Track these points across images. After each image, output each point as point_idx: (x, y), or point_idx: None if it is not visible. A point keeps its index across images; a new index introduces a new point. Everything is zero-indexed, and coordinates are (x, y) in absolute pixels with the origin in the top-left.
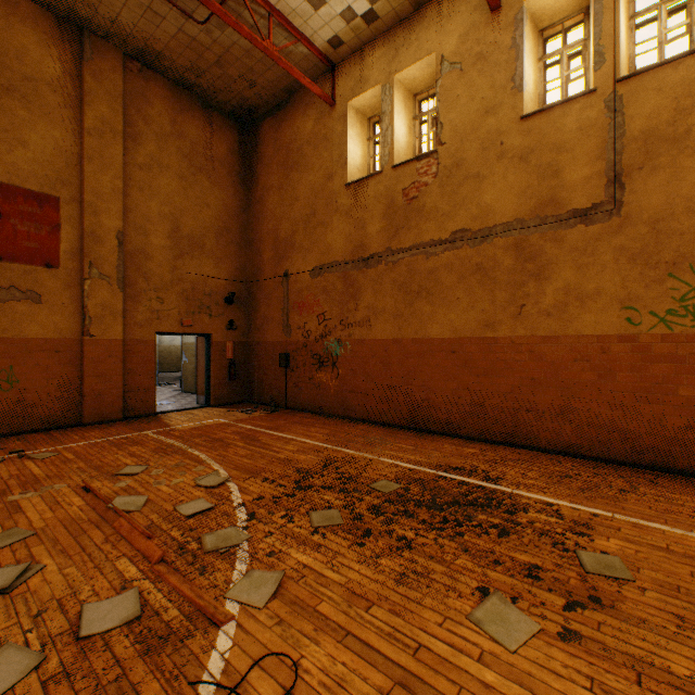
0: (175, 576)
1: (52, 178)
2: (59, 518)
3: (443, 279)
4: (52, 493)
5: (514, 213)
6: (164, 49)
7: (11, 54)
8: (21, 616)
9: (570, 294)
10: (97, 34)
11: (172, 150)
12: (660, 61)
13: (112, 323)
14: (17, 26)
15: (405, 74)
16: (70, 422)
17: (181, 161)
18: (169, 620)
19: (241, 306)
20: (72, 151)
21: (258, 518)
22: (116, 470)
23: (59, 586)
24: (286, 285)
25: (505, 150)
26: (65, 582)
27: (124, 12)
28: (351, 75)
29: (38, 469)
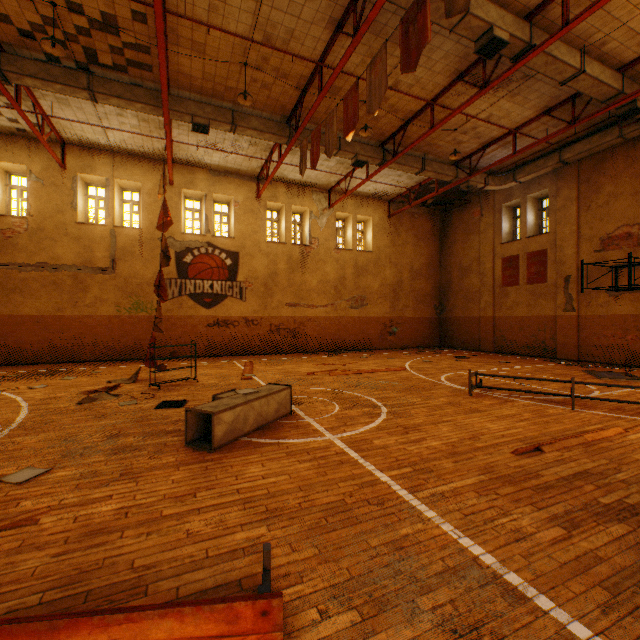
0: None
1: None
2: None
3: (33, 285)
4: None
5: (74, 262)
6: None
7: None
8: None
9: (98, 299)
10: None
11: None
12: (131, 221)
13: None
14: None
15: (3, 163)
16: None
17: None
18: None
19: None
20: None
21: None
22: None
23: None
24: None
25: (69, 233)
26: None
27: None
28: None
29: None
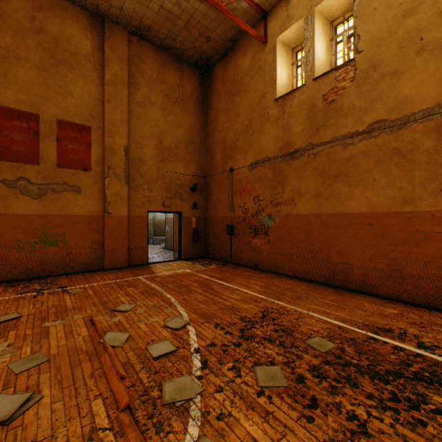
0: (134, 431)
1: (87, 115)
2: (67, 346)
3: (360, 164)
4: (71, 323)
5: (435, 99)
6: (151, 23)
7: (64, 40)
8: None
9: None
10: (112, 21)
11: (157, 91)
12: None
13: (121, 205)
14: (67, 22)
15: (324, 4)
16: (97, 268)
17: (163, 98)
18: None
19: (201, 193)
20: (98, 97)
21: (210, 368)
22: (115, 307)
23: (43, 425)
24: (230, 177)
25: (425, 44)
26: (50, 420)
27: (126, 1)
28: (279, 17)
29: (69, 301)
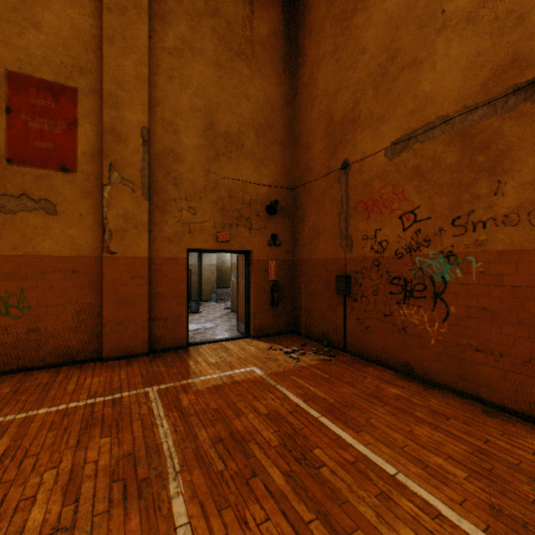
0: None
1: (68, 66)
2: None
3: None
4: None
5: None
6: None
7: None
8: None
9: None
10: None
11: (205, 31)
12: None
13: (135, 237)
14: None
15: None
16: (88, 356)
17: (216, 44)
18: None
19: (285, 218)
20: (90, 33)
21: None
22: None
23: None
24: (343, 180)
25: None
26: None
27: None
28: None
29: None
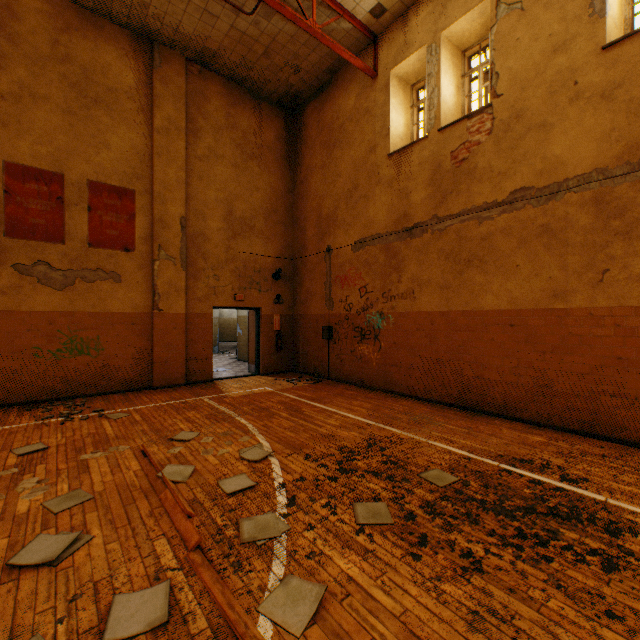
0: (208, 570)
1: (129, 174)
2: (116, 482)
3: (499, 245)
4: (116, 455)
5: (592, 162)
6: (219, 48)
7: (98, 71)
8: (58, 598)
9: None
10: (164, 44)
11: (226, 141)
12: None
13: (176, 298)
14: (103, 46)
15: (453, 29)
16: (143, 386)
17: (234, 150)
18: (196, 634)
19: (287, 282)
20: (144, 149)
21: (299, 504)
22: (172, 435)
23: (99, 565)
24: (328, 259)
25: (580, 90)
26: (106, 561)
27: (184, 19)
28: (393, 43)
29: (110, 429)
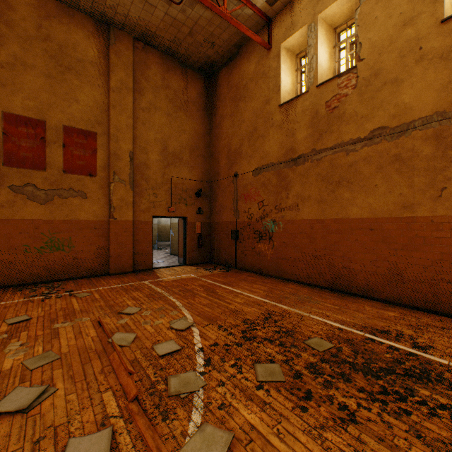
0: (142, 418)
1: (92, 121)
2: (77, 346)
3: (362, 170)
4: (79, 324)
5: (433, 107)
6: (156, 30)
7: (70, 47)
8: (26, 440)
9: None
10: (117, 27)
11: (162, 97)
12: None
13: (126, 210)
14: (73, 29)
15: (327, 12)
16: (102, 273)
17: (168, 103)
18: None
19: (206, 198)
20: (103, 103)
21: (213, 365)
22: (121, 310)
23: (59, 413)
24: (235, 182)
25: (424, 53)
26: (65, 409)
27: (132, 8)
28: (283, 23)
29: (77, 305)
